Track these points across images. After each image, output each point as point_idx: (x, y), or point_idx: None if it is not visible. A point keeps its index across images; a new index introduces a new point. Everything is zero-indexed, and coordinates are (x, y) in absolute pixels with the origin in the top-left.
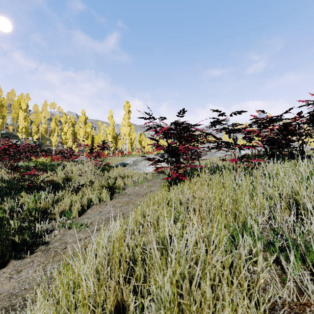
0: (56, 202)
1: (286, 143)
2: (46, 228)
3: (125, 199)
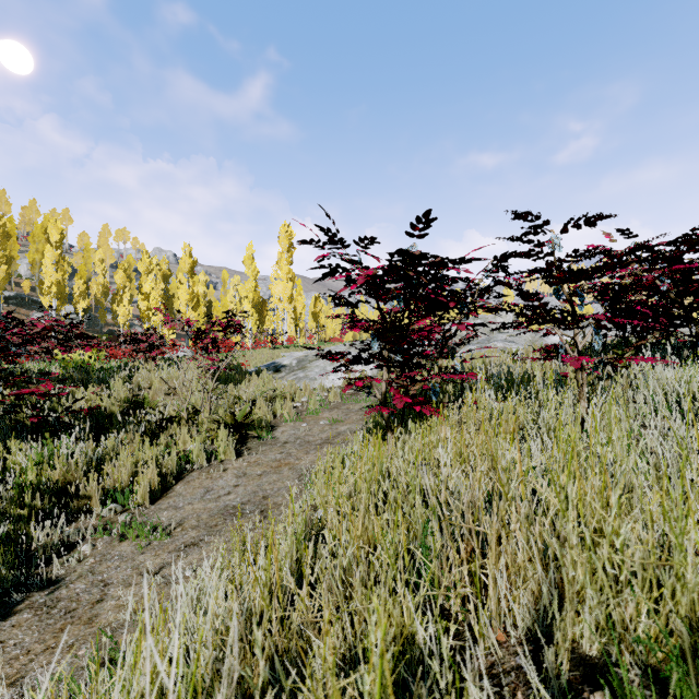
0: (99, 463)
1: (685, 313)
2: (61, 538)
3: (273, 456)
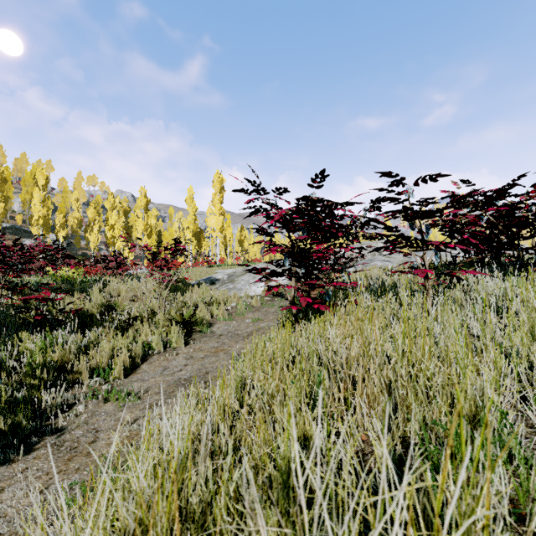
0: (85, 349)
1: (510, 240)
2: (62, 401)
3: (212, 345)
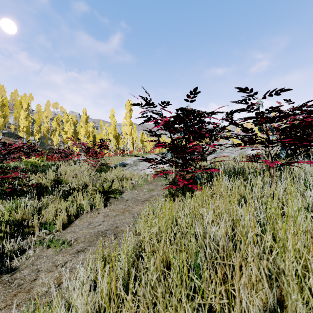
0: (39, 210)
1: None
2: (19, 247)
3: (121, 207)
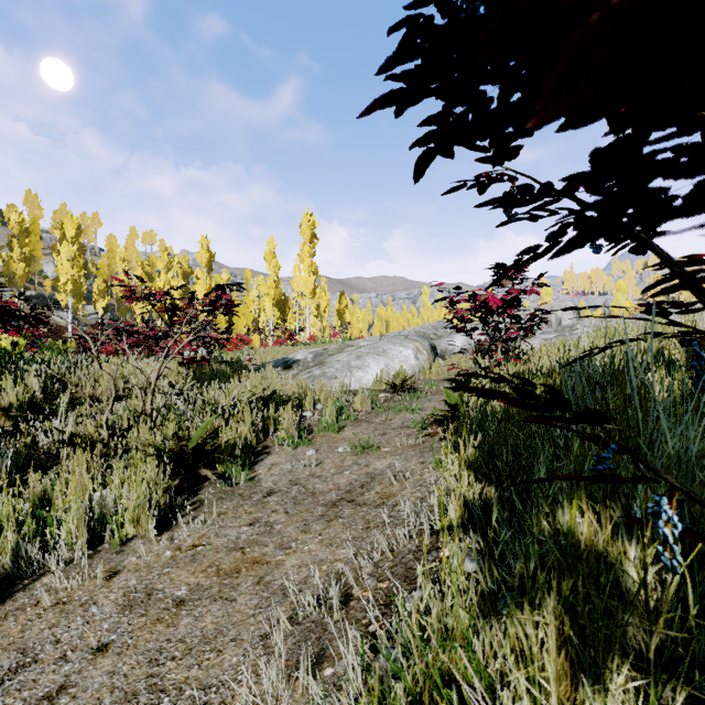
0: None
1: None
2: None
3: (233, 533)
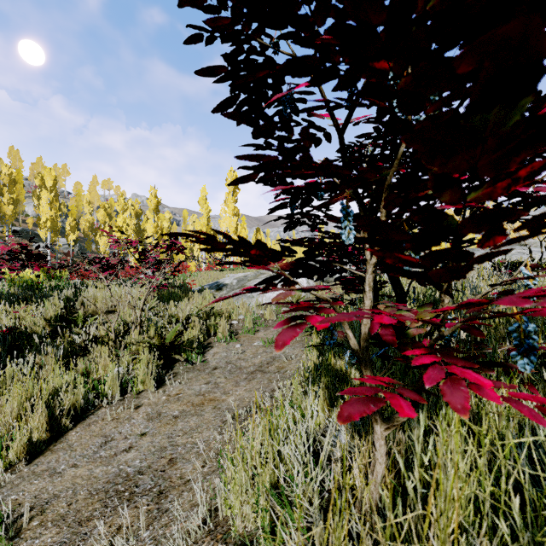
0: None
1: None
2: None
3: (197, 388)
